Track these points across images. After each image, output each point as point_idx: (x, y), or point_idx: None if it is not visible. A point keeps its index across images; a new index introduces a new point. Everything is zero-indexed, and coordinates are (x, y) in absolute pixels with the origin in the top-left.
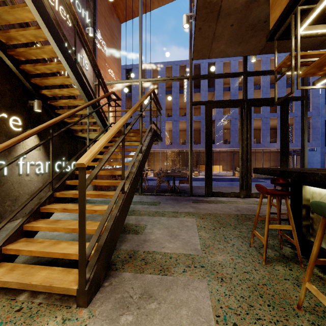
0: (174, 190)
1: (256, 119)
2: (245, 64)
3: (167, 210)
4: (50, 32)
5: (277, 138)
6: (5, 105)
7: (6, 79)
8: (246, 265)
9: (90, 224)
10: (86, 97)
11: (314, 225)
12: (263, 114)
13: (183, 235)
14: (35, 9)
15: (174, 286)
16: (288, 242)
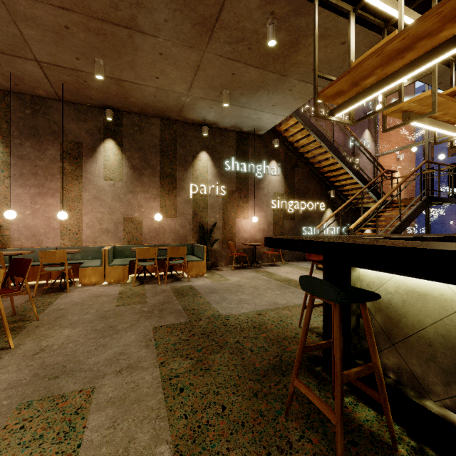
0: None
1: None
2: None
3: None
4: (340, 160)
5: None
6: (318, 198)
7: (318, 184)
8: None
9: None
10: (362, 183)
11: None
12: None
13: None
14: (333, 154)
15: None
16: None
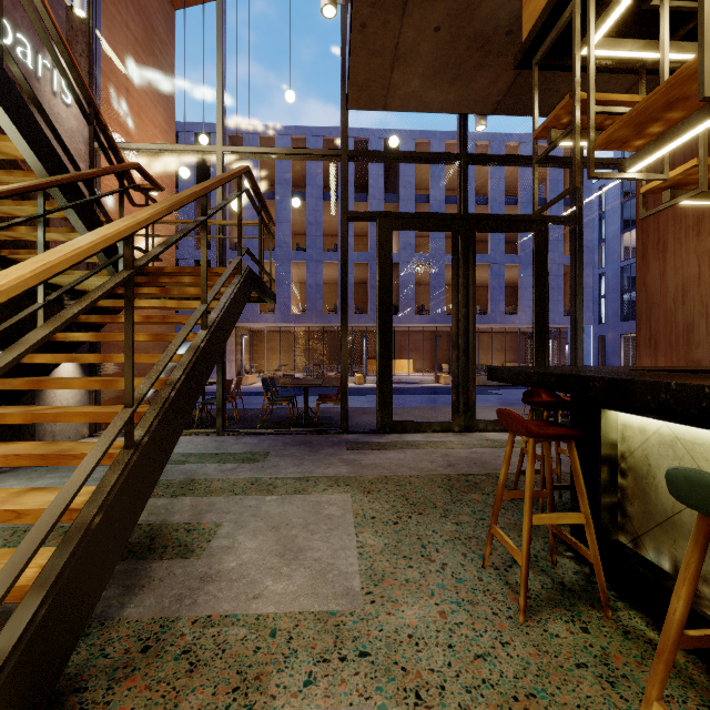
0: (308, 419)
1: (481, 265)
2: (464, 138)
3: (282, 475)
4: None
5: (519, 306)
6: None
7: None
8: (478, 631)
9: None
10: (44, 166)
11: (627, 505)
12: (492, 257)
13: (317, 547)
14: None
15: None
16: (564, 543)
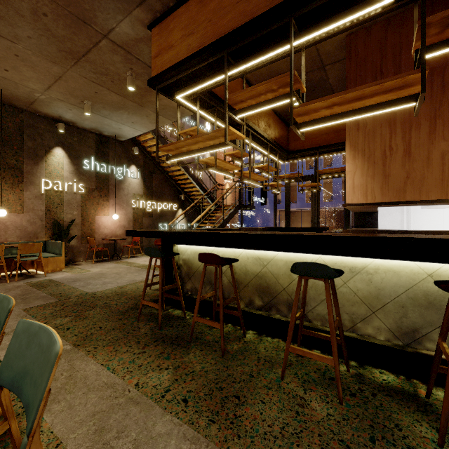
0: None
1: None
2: None
3: None
4: (187, 173)
5: None
6: (172, 200)
7: (172, 189)
8: None
9: None
10: (203, 191)
11: None
12: None
13: None
14: (182, 168)
15: None
16: None
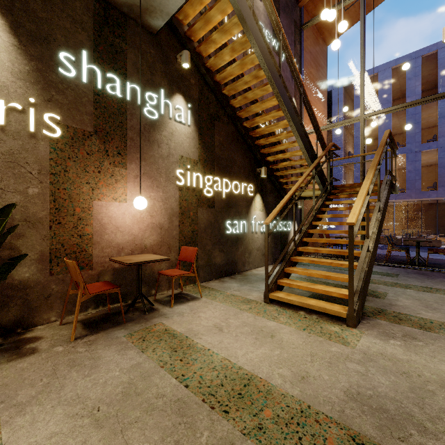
0: (418, 262)
1: None
2: None
3: (412, 284)
4: (288, 111)
5: None
6: (245, 176)
7: (246, 155)
8: None
9: (339, 275)
10: (309, 157)
11: None
12: None
13: None
14: (281, 99)
15: (441, 340)
16: None
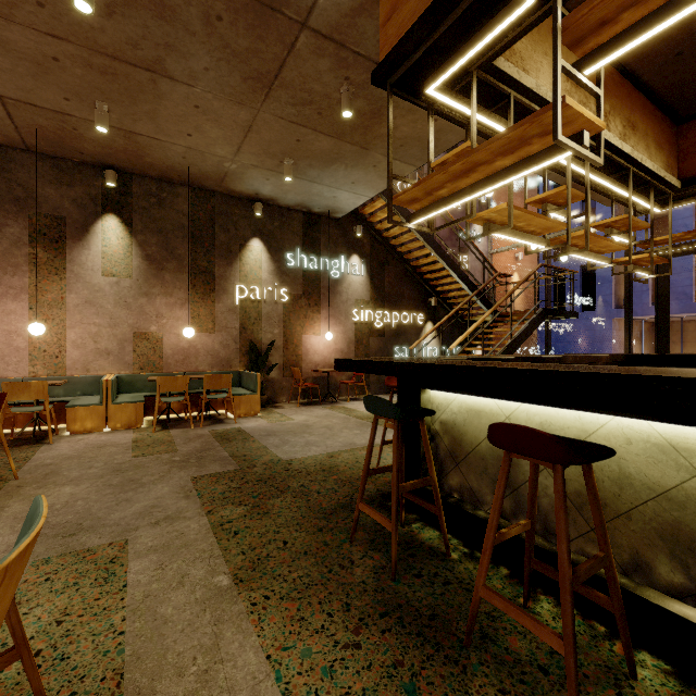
0: None
1: None
2: None
3: None
4: (441, 258)
5: None
6: (415, 307)
7: (416, 288)
8: None
9: None
10: (469, 290)
11: None
12: None
13: None
14: (433, 251)
15: None
16: None
